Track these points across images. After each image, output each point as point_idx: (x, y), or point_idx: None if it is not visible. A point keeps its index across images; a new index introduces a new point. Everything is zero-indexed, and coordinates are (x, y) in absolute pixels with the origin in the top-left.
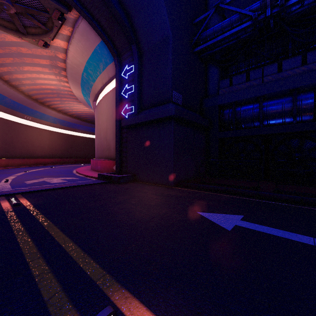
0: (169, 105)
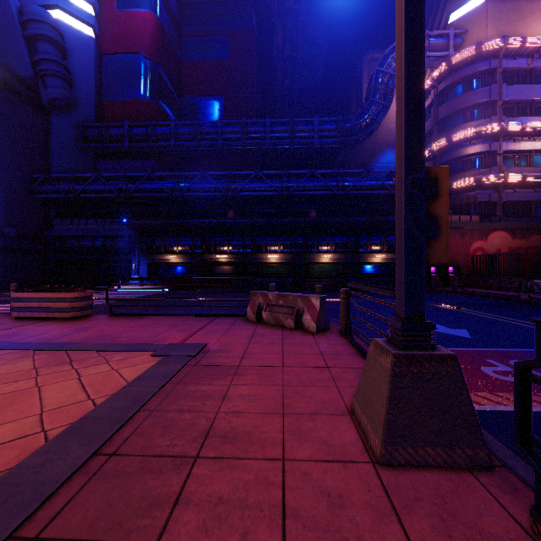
0: (0, 239)
